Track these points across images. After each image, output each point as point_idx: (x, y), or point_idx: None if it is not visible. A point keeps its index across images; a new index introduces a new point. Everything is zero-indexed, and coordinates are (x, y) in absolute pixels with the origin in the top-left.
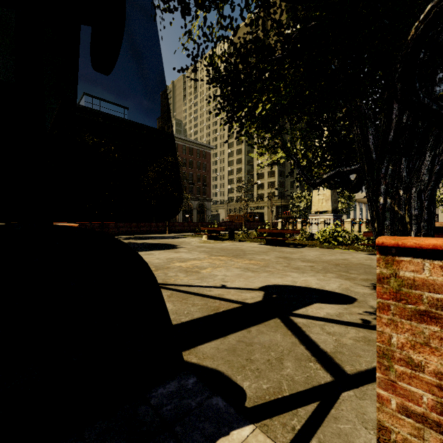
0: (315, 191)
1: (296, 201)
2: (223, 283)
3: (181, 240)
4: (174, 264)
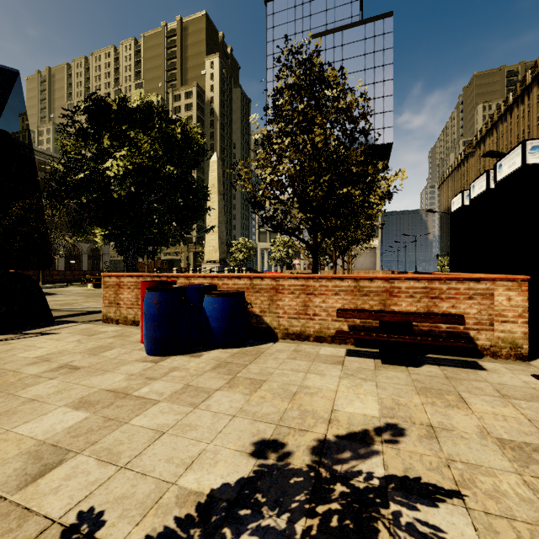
0: (207, 243)
1: None
2: (88, 307)
3: (59, 289)
4: (50, 302)
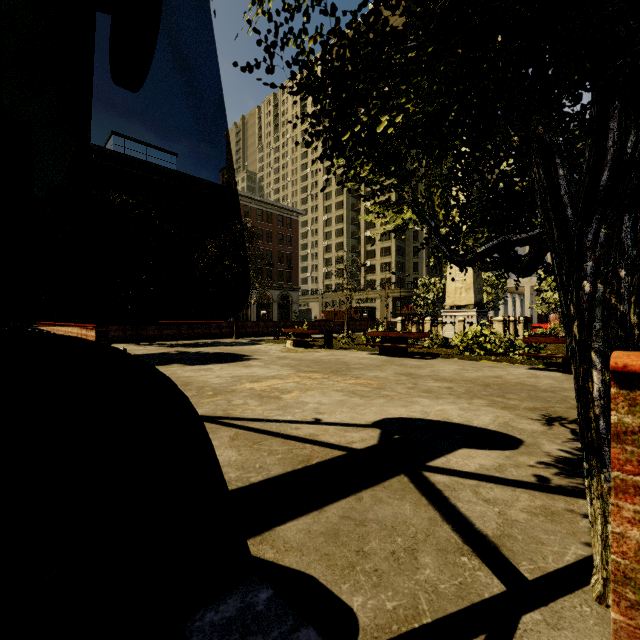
0: (450, 276)
1: (422, 290)
2: (317, 416)
3: (254, 348)
4: (242, 385)
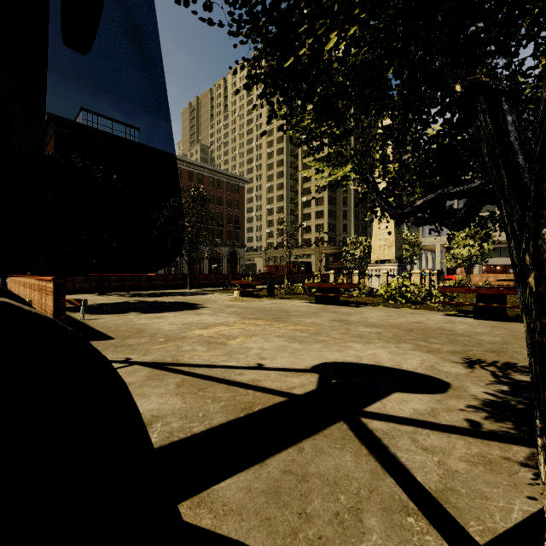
0: (375, 235)
1: (351, 247)
2: (260, 361)
3: (205, 297)
4: (192, 331)
